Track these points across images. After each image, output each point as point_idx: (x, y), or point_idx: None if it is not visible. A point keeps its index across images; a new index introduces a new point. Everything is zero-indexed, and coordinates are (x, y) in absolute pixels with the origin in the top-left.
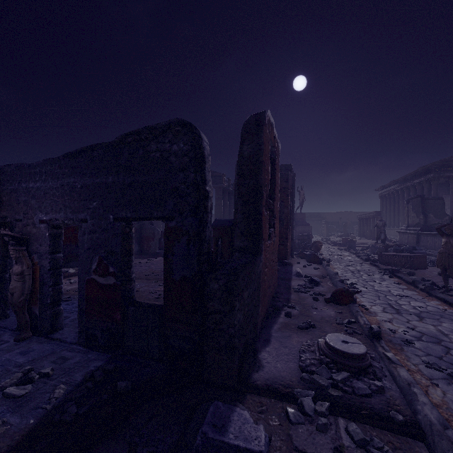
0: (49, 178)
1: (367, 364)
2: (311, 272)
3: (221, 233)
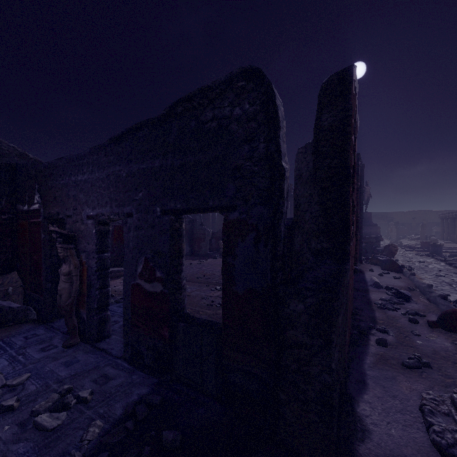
0: (96, 168)
1: None
2: (391, 282)
3: None
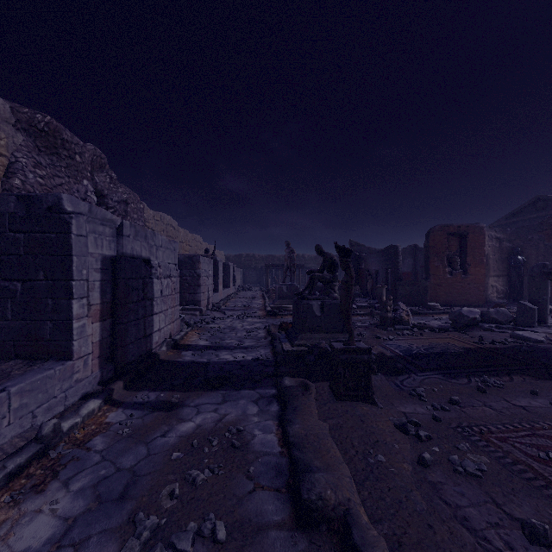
0: (374, 258)
1: (431, 307)
2: None
3: None
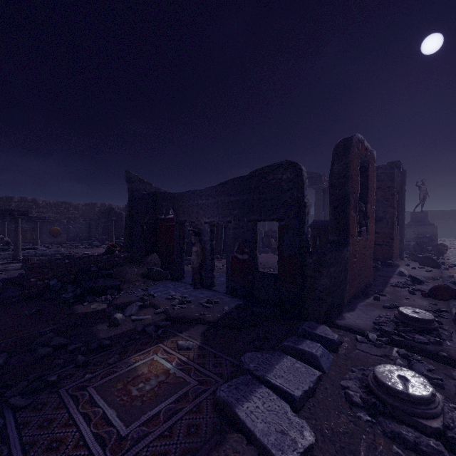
0: (210, 197)
1: (431, 327)
2: (419, 273)
3: (318, 232)
